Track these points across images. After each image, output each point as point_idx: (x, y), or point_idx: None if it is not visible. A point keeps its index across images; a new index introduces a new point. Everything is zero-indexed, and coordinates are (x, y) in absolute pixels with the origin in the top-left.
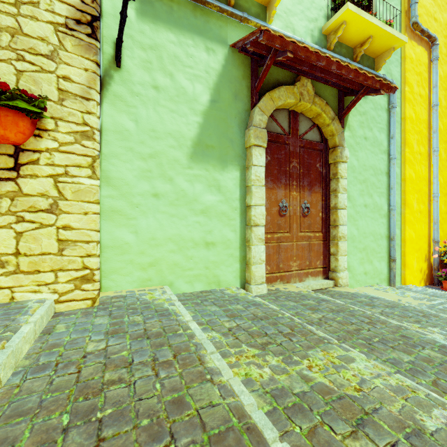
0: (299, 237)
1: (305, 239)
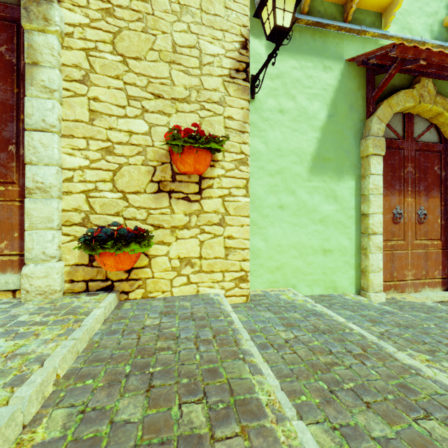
0: (415, 245)
1: (421, 247)
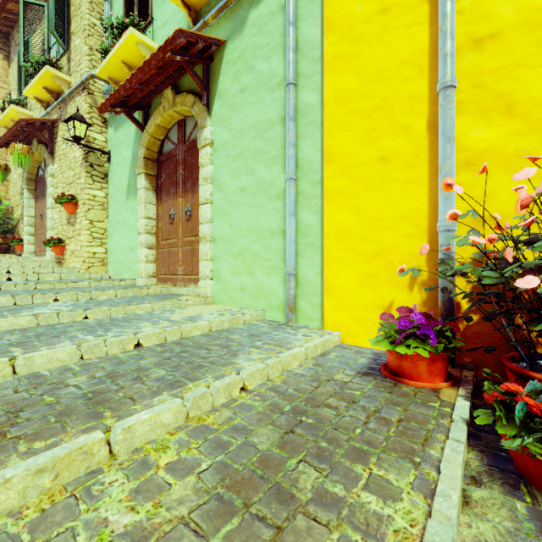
0: (185, 242)
1: (189, 244)
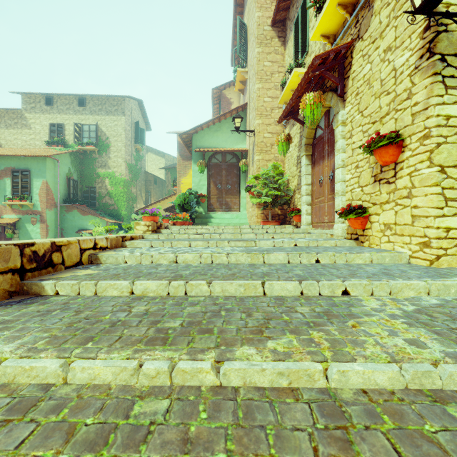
0: None
1: None
